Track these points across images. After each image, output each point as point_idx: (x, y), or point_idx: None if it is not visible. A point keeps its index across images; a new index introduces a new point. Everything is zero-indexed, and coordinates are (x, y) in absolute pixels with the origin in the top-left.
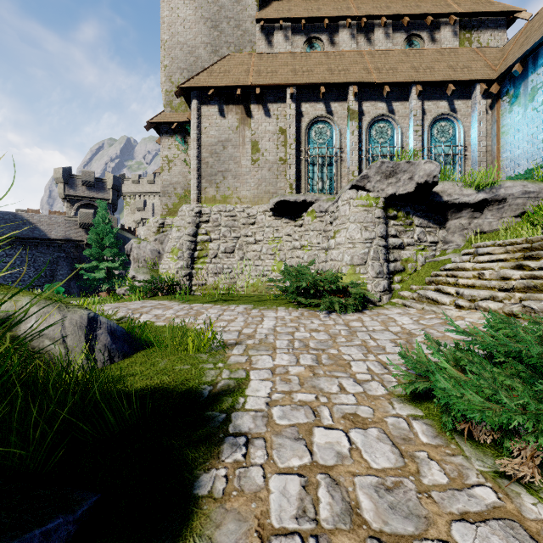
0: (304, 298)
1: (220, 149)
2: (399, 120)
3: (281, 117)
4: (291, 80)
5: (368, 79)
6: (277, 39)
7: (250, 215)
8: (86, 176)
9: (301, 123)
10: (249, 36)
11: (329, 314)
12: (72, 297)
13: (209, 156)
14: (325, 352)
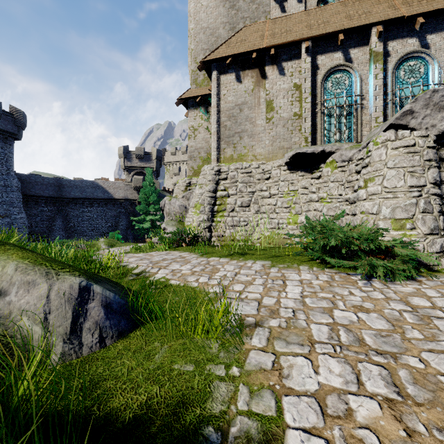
0: (330, 256)
1: (236, 112)
2: (435, 54)
3: (295, 73)
4: (306, 34)
5: (395, 15)
6: (290, 3)
7: (265, 170)
8: (139, 151)
9: (317, 76)
10: (263, 7)
11: (369, 280)
12: (128, 242)
13: (227, 120)
14: (400, 362)
